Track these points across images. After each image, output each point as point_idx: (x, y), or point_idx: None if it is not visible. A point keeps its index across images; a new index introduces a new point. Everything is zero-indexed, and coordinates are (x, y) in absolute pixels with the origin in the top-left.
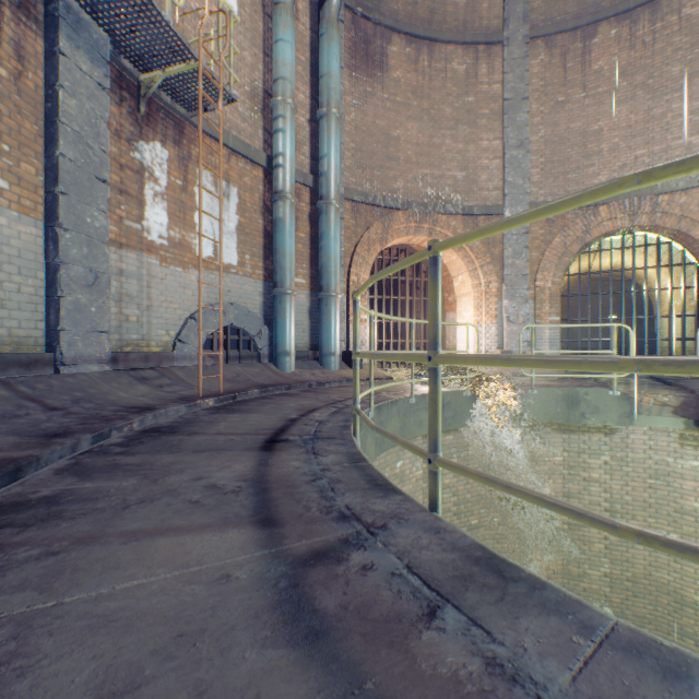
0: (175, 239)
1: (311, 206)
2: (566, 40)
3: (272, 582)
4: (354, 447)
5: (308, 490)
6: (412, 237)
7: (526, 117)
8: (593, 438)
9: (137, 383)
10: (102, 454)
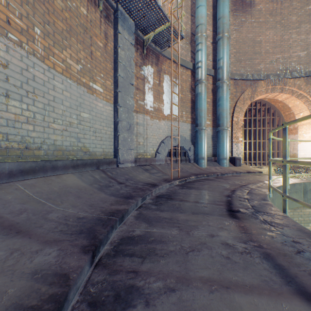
0: (155, 107)
1: (212, 85)
2: None
3: None
4: (295, 223)
5: (306, 263)
6: (268, 94)
7: None
8: None
9: (144, 172)
10: (148, 209)
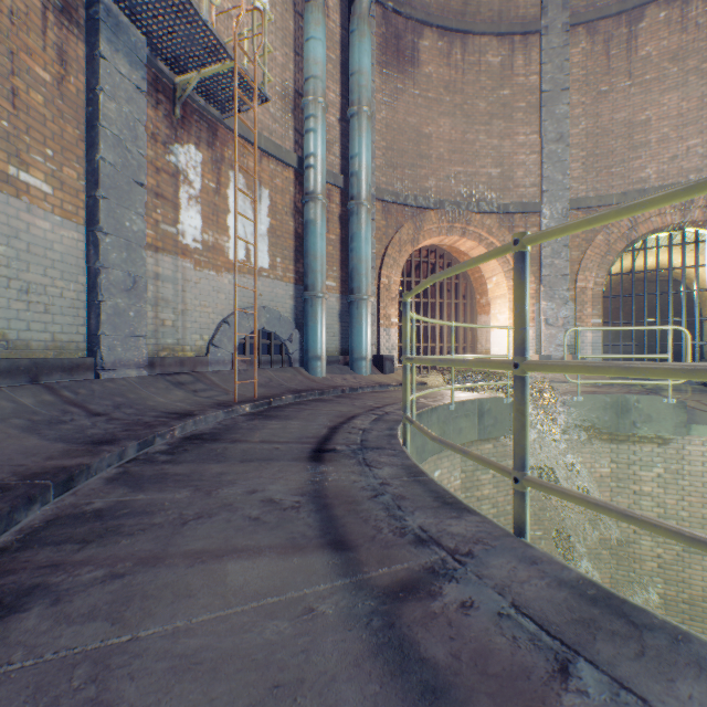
0: (208, 243)
1: (342, 208)
2: (609, 26)
3: (363, 620)
4: (408, 458)
5: (373, 508)
6: (444, 237)
7: (566, 109)
8: (645, 449)
9: (173, 388)
10: (148, 463)
